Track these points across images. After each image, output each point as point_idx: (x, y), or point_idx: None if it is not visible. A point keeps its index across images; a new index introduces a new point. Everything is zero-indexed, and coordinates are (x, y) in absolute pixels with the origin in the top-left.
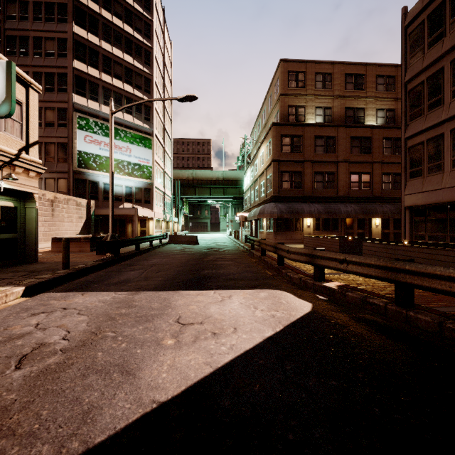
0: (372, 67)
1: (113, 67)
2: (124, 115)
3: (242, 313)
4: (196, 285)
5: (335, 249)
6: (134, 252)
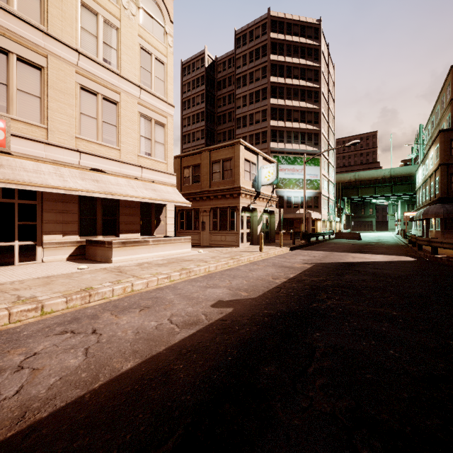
0: None
1: (292, 115)
2: (300, 146)
3: (378, 258)
4: (359, 253)
5: None
6: (316, 241)
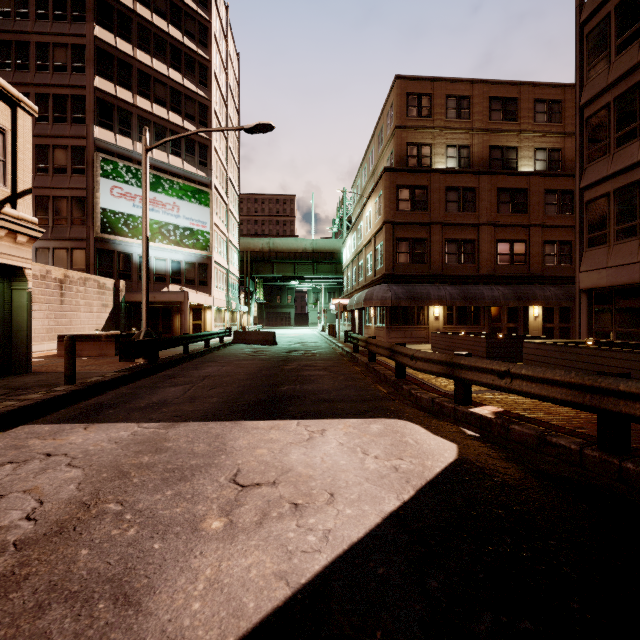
0: (529, 88)
1: (153, 88)
2: (170, 157)
3: (342, 462)
4: (269, 411)
5: (479, 352)
6: (181, 356)
